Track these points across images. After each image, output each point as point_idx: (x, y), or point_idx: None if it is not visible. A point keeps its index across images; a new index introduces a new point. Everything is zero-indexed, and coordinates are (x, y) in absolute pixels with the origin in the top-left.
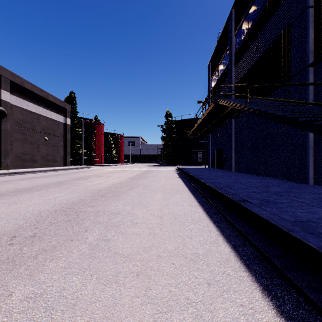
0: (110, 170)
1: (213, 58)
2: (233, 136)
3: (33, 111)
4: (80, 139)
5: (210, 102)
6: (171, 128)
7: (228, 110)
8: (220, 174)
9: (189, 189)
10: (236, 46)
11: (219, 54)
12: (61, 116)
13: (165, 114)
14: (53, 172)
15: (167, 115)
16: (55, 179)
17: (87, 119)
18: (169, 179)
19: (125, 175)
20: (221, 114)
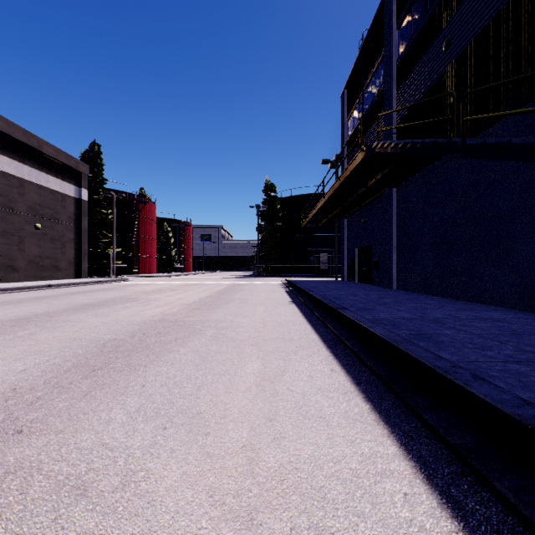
0: (160, 285)
1: (352, 81)
2: (394, 222)
3: (9, 172)
4: (111, 228)
5: (345, 162)
6: (275, 210)
7: (389, 168)
8: (374, 295)
9: (322, 338)
10: (400, 49)
11: (363, 71)
12: (69, 185)
13: (264, 187)
14: (42, 291)
15: (267, 189)
16: (27, 309)
17: (123, 193)
18: (272, 308)
19: (183, 297)
20: (372, 178)
